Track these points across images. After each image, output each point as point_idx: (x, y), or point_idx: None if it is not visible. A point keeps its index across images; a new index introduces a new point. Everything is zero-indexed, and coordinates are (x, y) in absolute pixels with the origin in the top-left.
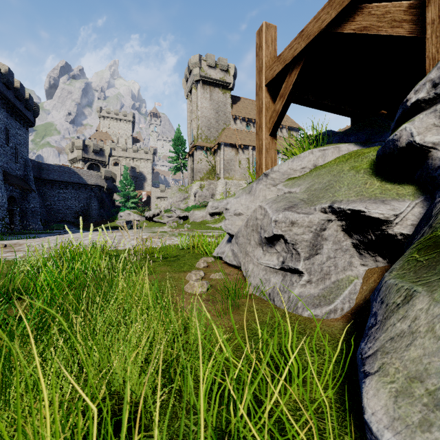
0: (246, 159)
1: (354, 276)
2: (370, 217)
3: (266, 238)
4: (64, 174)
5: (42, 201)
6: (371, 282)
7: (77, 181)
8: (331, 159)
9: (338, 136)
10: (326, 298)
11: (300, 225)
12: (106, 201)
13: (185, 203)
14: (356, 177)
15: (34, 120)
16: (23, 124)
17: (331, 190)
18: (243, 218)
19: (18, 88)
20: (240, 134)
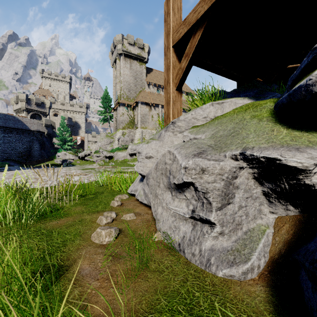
0: (157, 114)
1: (264, 224)
2: (286, 166)
3: (175, 184)
4: (9, 122)
5: None
6: (284, 233)
7: (21, 127)
8: (229, 110)
9: (230, 93)
10: (240, 254)
11: (211, 173)
12: (46, 143)
13: (111, 146)
14: (260, 124)
15: None
16: None
17: (238, 137)
18: (153, 160)
19: None
20: (152, 96)
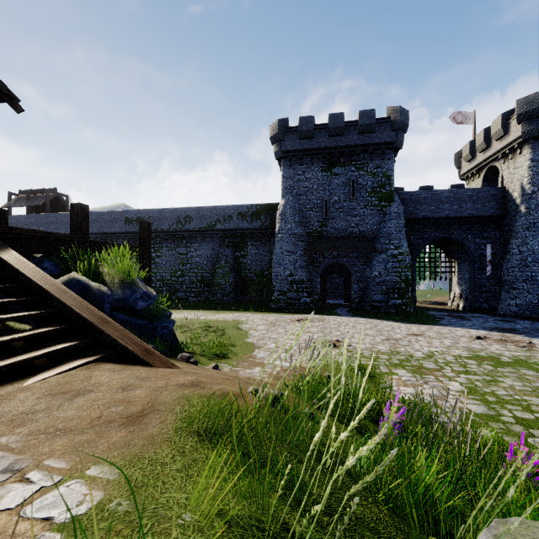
0: None
1: None
2: None
3: None
4: None
5: None
6: None
7: None
8: None
9: None
10: None
11: None
12: None
13: None
14: None
15: None
16: None
17: None
18: None
19: None
20: None
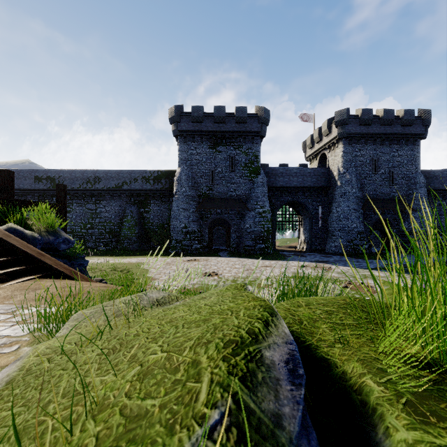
0: None
1: None
2: None
3: None
4: None
5: None
6: None
7: None
8: None
9: None
10: None
11: None
12: None
13: None
14: None
15: (424, 130)
16: (405, 143)
17: None
18: None
19: (382, 116)
20: None
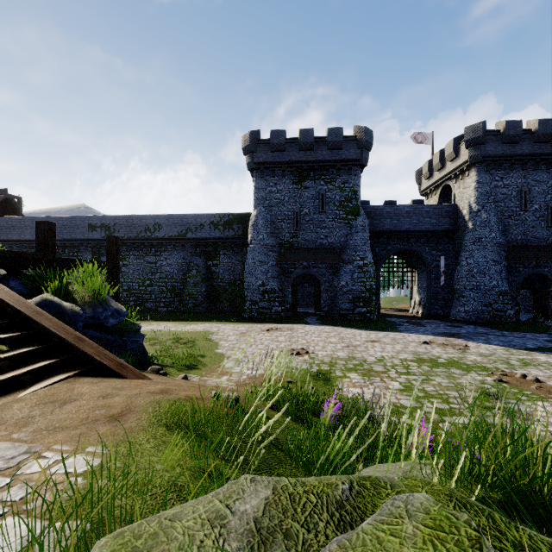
0: None
1: None
2: None
3: None
4: None
5: None
6: None
7: None
8: None
9: None
10: None
11: None
12: None
13: None
14: None
15: None
16: None
17: None
18: None
19: (536, 130)
20: None
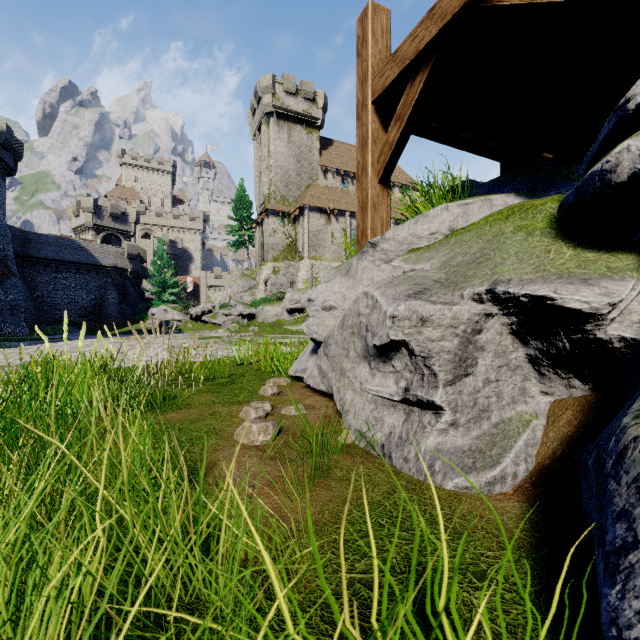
0: (341, 231)
1: (531, 412)
2: (563, 309)
3: (376, 348)
4: (64, 250)
5: (28, 290)
6: (563, 425)
7: (85, 261)
8: (478, 218)
9: (485, 186)
10: (485, 455)
11: (437, 324)
12: (130, 291)
13: (251, 294)
14: (529, 241)
15: (14, 165)
16: None
17: (488, 264)
18: (336, 314)
19: None
20: (332, 194)
